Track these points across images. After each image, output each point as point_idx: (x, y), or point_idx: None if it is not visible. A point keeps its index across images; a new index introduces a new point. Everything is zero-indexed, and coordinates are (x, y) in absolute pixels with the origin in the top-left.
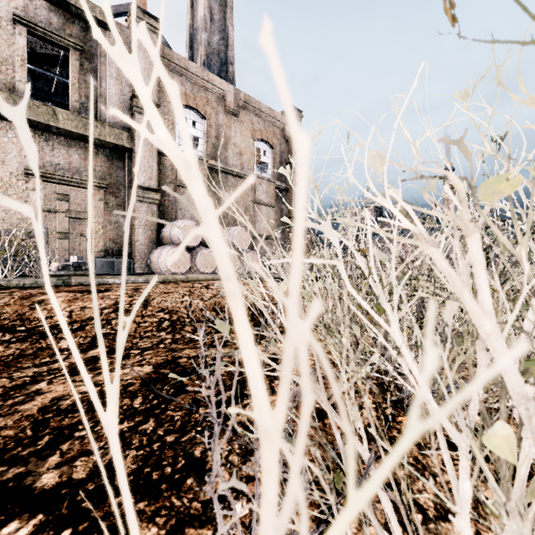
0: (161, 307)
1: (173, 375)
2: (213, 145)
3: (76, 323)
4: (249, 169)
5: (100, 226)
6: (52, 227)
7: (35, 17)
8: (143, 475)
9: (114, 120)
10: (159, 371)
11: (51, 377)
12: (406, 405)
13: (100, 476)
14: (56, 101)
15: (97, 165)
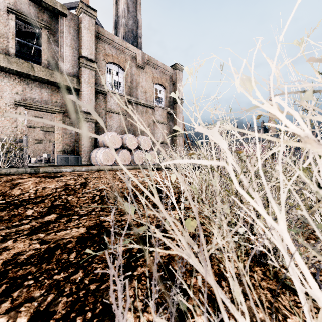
0: (95, 187)
1: (88, 251)
2: (129, 87)
3: (39, 198)
4: (151, 101)
5: (60, 136)
6: (32, 137)
7: (20, 9)
8: (69, 320)
9: (69, 71)
10: (89, 232)
11: (16, 236)
12: (260, 260)
13: (37, 321)
14: (34, 60)
15: (58, 98)
